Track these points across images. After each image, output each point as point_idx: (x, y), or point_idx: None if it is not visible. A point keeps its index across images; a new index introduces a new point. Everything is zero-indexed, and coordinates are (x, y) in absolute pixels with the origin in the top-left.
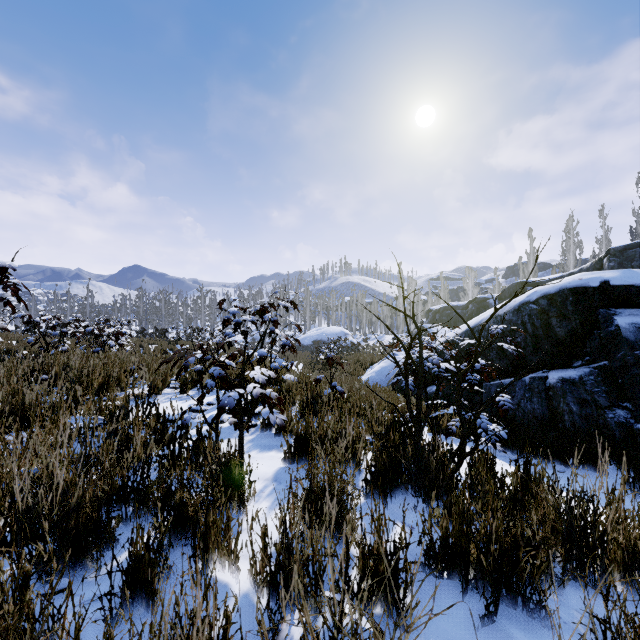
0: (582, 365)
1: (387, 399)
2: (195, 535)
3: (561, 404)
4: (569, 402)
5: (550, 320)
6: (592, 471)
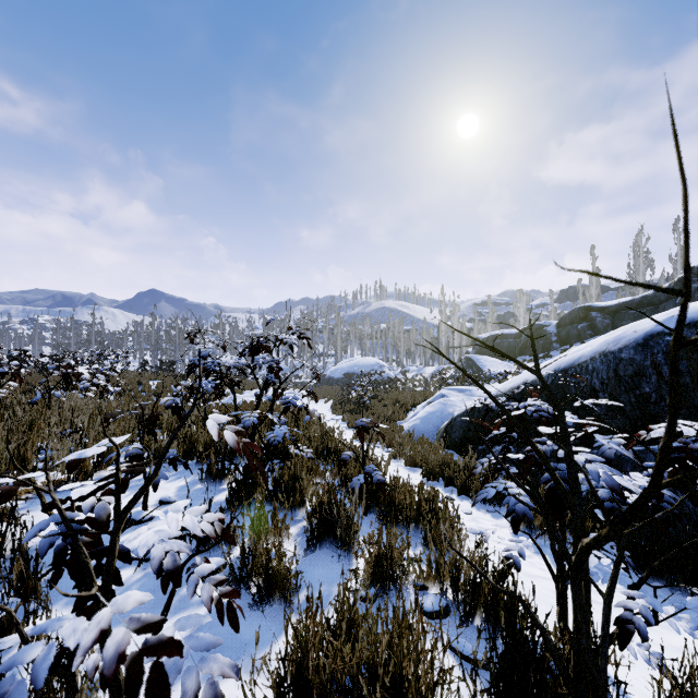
0: None
1: (441, 464)
2: None
3: None
4: None
5: None
6: None
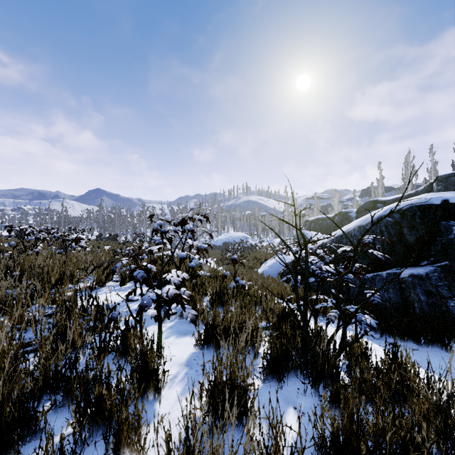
0: (428, 264)
1: (277, 288)
2: (105, 436)
3: (412, 294)
4: (418, 293)
5: (402, 229)
6: (439, 349)
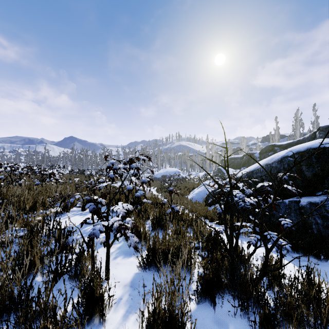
0: (322, 194)
1: (203, 211)
2: None
3: (310, 218)
4: (315, 217)
5: (301, 167)
6: None
